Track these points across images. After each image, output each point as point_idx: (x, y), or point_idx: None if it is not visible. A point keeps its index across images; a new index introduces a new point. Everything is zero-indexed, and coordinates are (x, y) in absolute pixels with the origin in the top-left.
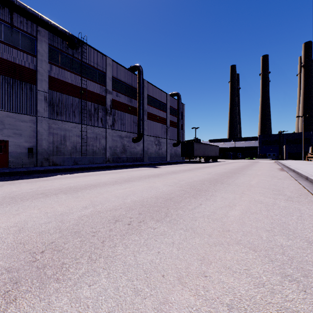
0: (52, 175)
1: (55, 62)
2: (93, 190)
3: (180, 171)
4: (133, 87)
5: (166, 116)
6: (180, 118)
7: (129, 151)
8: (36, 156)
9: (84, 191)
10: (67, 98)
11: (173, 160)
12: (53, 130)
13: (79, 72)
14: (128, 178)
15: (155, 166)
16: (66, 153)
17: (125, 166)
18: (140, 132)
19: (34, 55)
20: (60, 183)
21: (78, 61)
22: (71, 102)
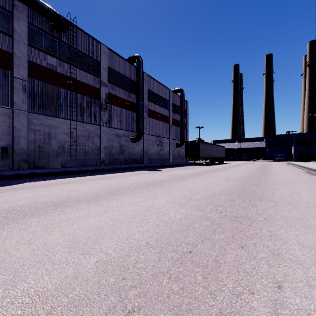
0: (17, 183)
1: (37, 45)
2: (42, 219)
3: (188, 176)
4: (132, 80)
5: (168, 113)
6: (184, 116)
7: (128, 152)
8: (12, 157)
9: (23, 221)
10: (52, 89)
11: (176, 161)
12: (34, 126)
13: (68, 59)
14: (118, 187)
15: (157, 169)
16: (51, 154)
17: (121, 169)
18: (139, 130)
19: (9, 35)
20: (9, 198)
21: (66, 47)
22: (58, 94)
